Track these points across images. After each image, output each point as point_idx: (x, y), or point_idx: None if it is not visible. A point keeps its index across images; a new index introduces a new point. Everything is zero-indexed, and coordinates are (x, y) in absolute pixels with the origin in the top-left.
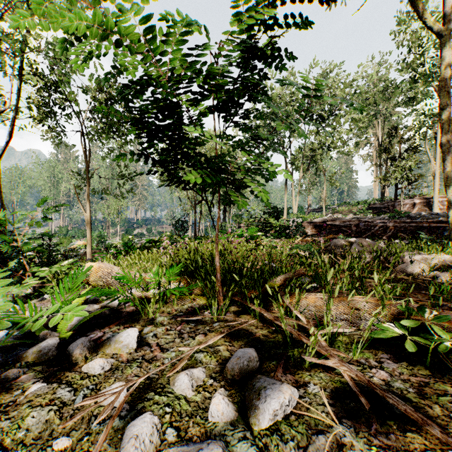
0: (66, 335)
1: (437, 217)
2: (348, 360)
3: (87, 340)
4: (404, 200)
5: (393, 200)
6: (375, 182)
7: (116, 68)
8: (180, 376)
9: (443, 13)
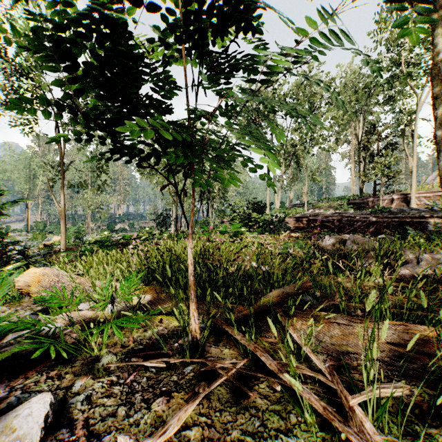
0: None
1: (418, 212)
2: None
3: None
4: (382, 196)
5: (372, 196)
6: (352, 179)
7: None
8: None
9: None
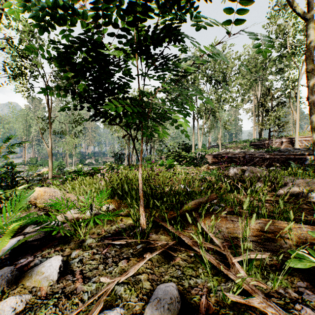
0: None
1: (299, 151)
2: (267, 291)
3: (10, 271)
4: (275, 140)
5: (267, 140)
6: (254, 127)
7: None
8: None
9: (310, 1)
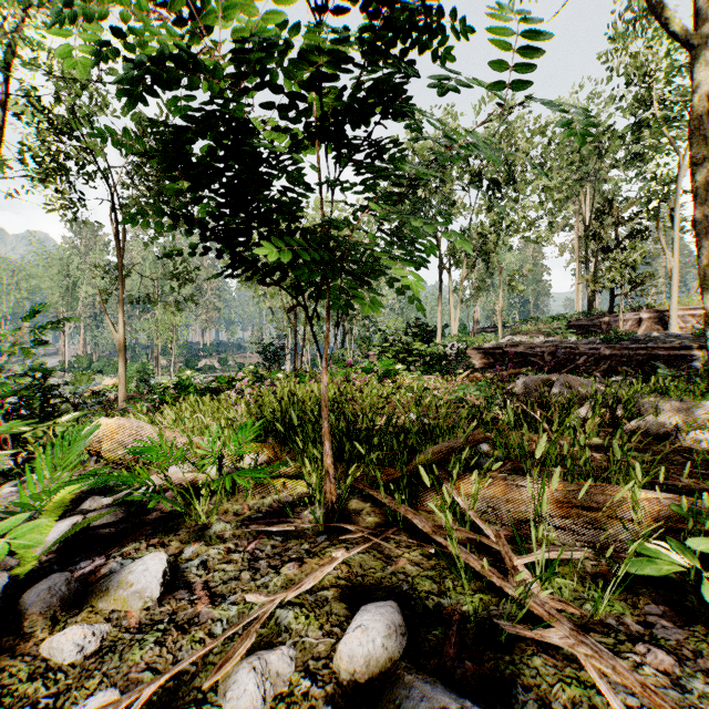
0: (23, 570)
1: (679, 340)
2: (583, 621)
3: (64, 581)
4: (624, 315)
5: (608, 315)
6: (577, 286)
7: (119, 34)
8: (239, 672)
9: (699, 8)
